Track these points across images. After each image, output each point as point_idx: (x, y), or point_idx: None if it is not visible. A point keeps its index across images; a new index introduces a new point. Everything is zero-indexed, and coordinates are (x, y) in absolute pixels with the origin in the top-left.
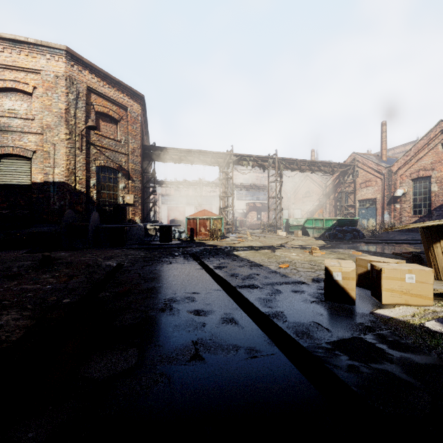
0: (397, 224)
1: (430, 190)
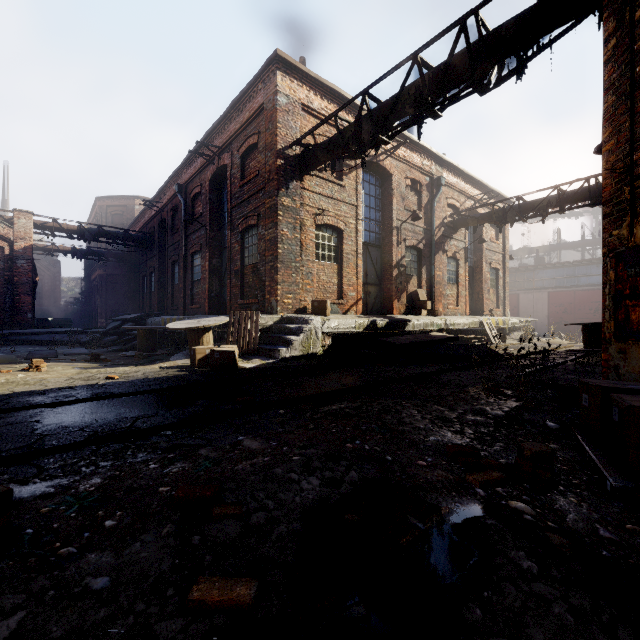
0: None
1: None
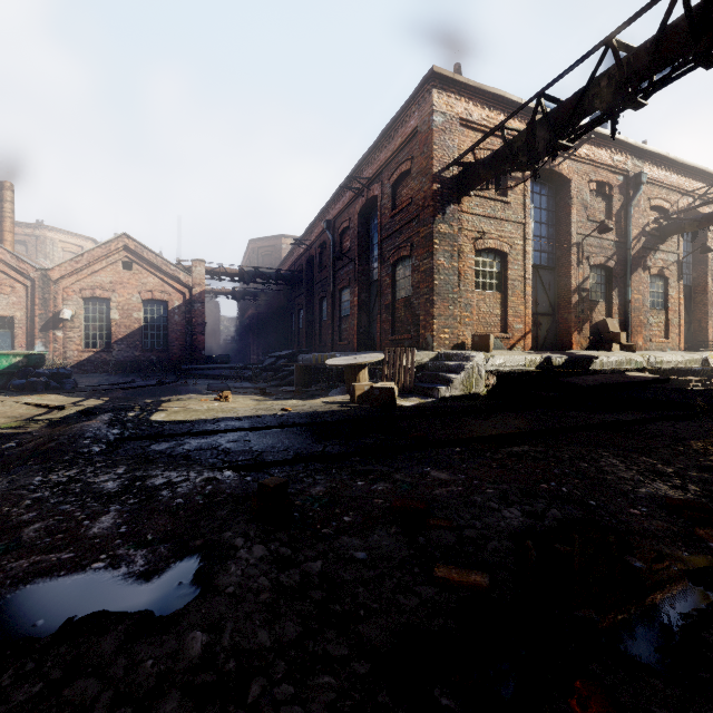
0: (61, 362)
1: (110, 316)
